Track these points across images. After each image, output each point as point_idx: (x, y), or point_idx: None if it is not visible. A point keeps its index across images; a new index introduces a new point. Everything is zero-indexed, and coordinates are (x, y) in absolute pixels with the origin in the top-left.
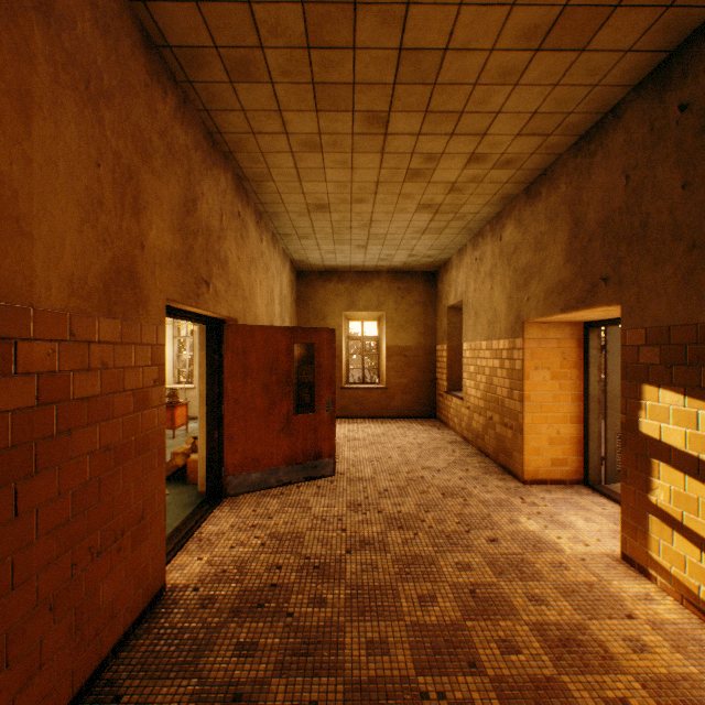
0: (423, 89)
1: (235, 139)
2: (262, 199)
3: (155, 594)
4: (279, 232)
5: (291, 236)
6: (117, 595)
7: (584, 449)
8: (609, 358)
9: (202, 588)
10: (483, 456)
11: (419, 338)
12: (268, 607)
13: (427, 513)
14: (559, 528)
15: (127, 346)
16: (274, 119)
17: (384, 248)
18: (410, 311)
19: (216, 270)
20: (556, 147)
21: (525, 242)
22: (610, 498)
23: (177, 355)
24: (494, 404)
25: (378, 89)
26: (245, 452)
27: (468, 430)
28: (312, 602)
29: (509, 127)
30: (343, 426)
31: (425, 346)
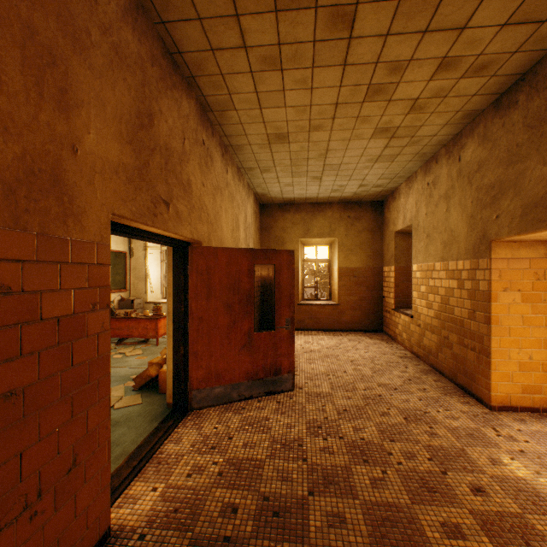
0: None
1: (195, 59)
2: (226, 132)
3: (95, 545)
4: (243, 167)
5: (254, 170)
6: None
7: None
8: None
9: (148, 536)
10: (437, 374)
11: (367, 261)
12: None
13: (393, 443)
14: None
15: (47, 265)
16: (232, 28)
17: (337, 179)
18: (359, 236)
19: (177, 191)
20: None
21: (494, 158)
22: None
23: (165, 275)
24: (450, 324)
25: None
26: (208, 367)
27: (419, 346)
28: None
29: (496, 13)
30: (299, 338)
31: (373, 267)
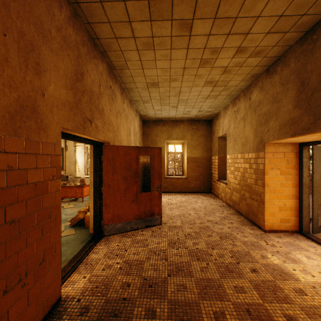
0: (214, 1)
1: (106, 42)
2: (123, 80)
3: (53, 304)
4: (133, 100)
5: (139, 101)
6: (21, 315)
7: (299, 214)
8: (315, 163)
9: (82, 299)
10: (239, 214)
11: (203, 153)
12: (120, 317)
13: (213, 250)
14: (292, 262)
15: (30, 155)
16: (127, 28)
17: (186, 107)
18: (198, 139)
19: (96, 115)
20: (289, 40)
21: (266, 99)
22: (318, 243)
23: (86, 161)
24: (245, 187)
25: (187, 2)
26: (113, 212)
27: (230, 200)
28: (147, 313)
29: (263, 27)
30: (165, 197)
31: (206, 157)
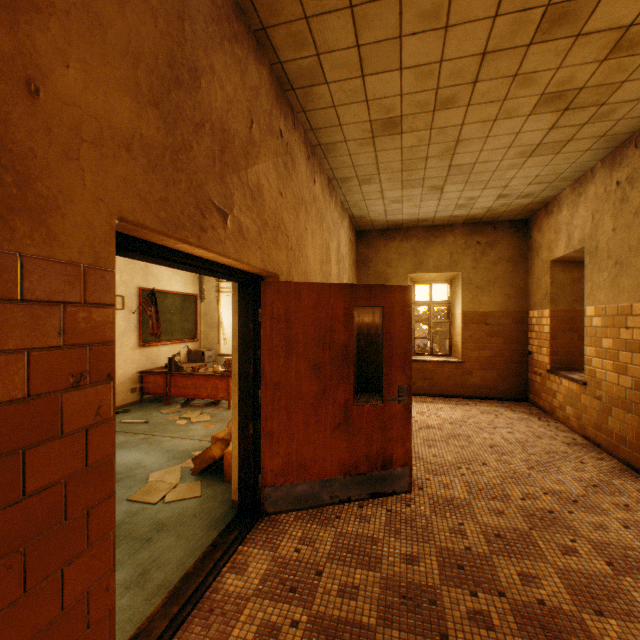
0: None
1: None
2: (313, 123)
3: None
4: (335, 177)
5: (349, 181)
6: None
7: None
8: None
9: None
10: (638, 478)
11: (504, 302)
12: None
13: (602, 620)
14: None
15: None
16: None
17: (467, 188)
18: (492, 269)
19: (240, 197)
20: None
21: None
22: None
23: None
24: None
25: None
26: (287, 455)
27: (598, 429)
28: None
29: None
30: None
31: (513, 312)
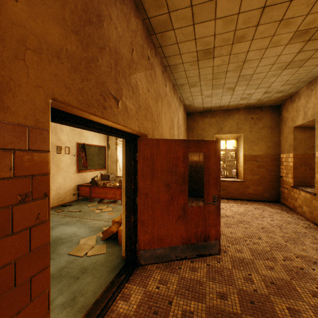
0: None
1: None
2: (165, 53)
3: None
4: (176, 84)
5: (184, 85)
6: None
7: None
8: None
9: None
10: None
11: (266, 150)
12: None
13: None
14: None
15: None
16: None
17: (247, 88)
18: (260, 132)
19: (126, 91)
20: None
21: None
22: None
23: None
24: None
25: None
26: (152, 233)
27: None
28: None
29: None
30: None
31: (271, 155)
